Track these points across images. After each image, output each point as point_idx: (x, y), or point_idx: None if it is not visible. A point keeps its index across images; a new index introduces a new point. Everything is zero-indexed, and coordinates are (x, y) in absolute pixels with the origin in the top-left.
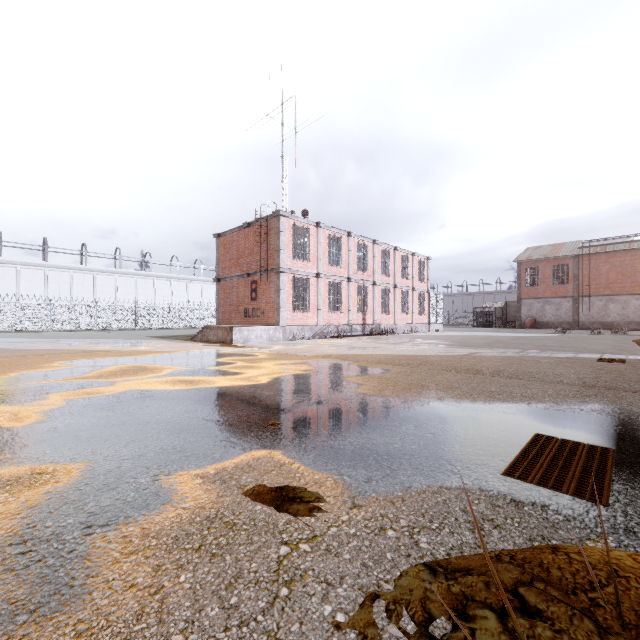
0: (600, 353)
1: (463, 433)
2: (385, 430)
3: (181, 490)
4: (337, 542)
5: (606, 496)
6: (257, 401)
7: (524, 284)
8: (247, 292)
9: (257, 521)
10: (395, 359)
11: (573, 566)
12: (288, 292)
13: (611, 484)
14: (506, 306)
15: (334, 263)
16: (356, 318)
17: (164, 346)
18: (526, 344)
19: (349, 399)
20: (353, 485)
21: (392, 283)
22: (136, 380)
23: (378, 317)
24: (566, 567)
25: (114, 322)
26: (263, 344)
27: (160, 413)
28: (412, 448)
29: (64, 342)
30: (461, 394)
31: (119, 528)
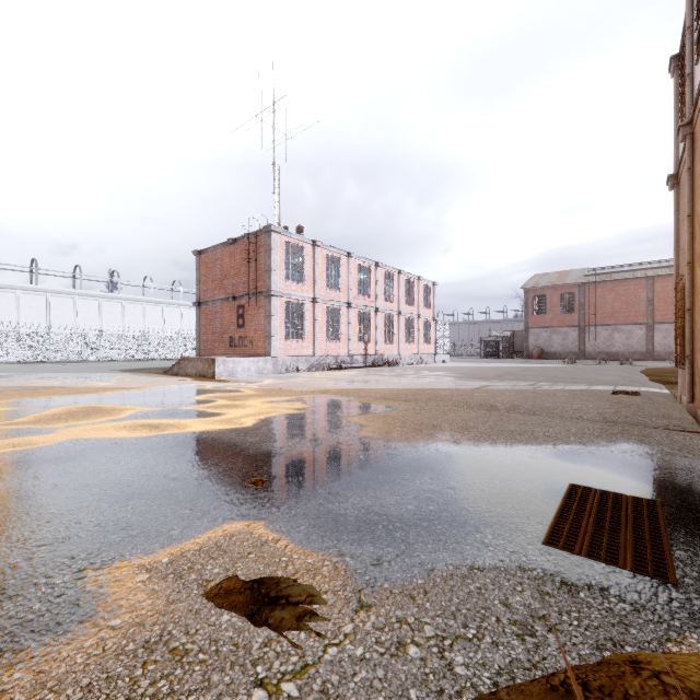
0: (613, 385)
1: (488, 486)
2: (395, 486)
3: (114, 594)
4: (337, 675)
5: (672, 570)
6: (238, 450)
7: (531, 312)
8: (233, 318)
9: (221, 644)
10: (401, 394)
11: (672, 699)
12: (280, 318)
13: (671, 550)
14: (513, 335)
15: (333, 286)
16: (357, 348)
17: (131, 381)
18: (537, 376)
19: (351, 445)
20: (358, 571)
21: (396, 310)
22: (85, 425)
23: (381, 347)
24: None
25: (72, 352)
26: (251, 378)
27: (107, 471)
28: (430, 510)
29: (3, 377)
30: (479, 435)
31: None
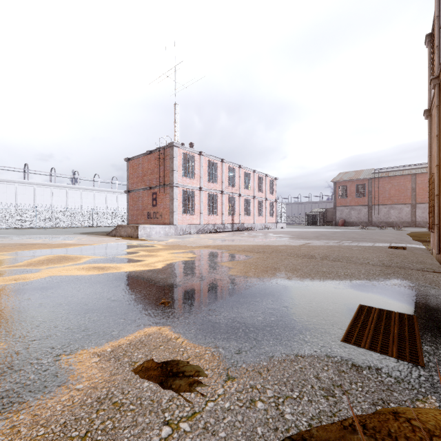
0: (389, 243)
1: (308, 306)
2: (250, 305)
3: (78, 370)
4: (214, 418)
5: (421, 357)
6: (153, 283)
7: (338, 197)
8: (149, 200)
9: (143, 399)
10: (255, 248)
11: (417, 435)
12: (179, 201)
13: (421, 346)
14: (326, 211)
15: (212, 180)
16: (227, 219)
17: (86, 240)
18: (341, 237)
19: (223, 280)
20: (227, 357)
21: (252, 195)
22: (58, 267)
23: (242, 218)
24: (411, 436)
25: (50, 222)
26: (161, 238)
27: (73, 295)
28: (272, 320)
29: (7, 237)
30: (303, 274)
31: (10, 416)
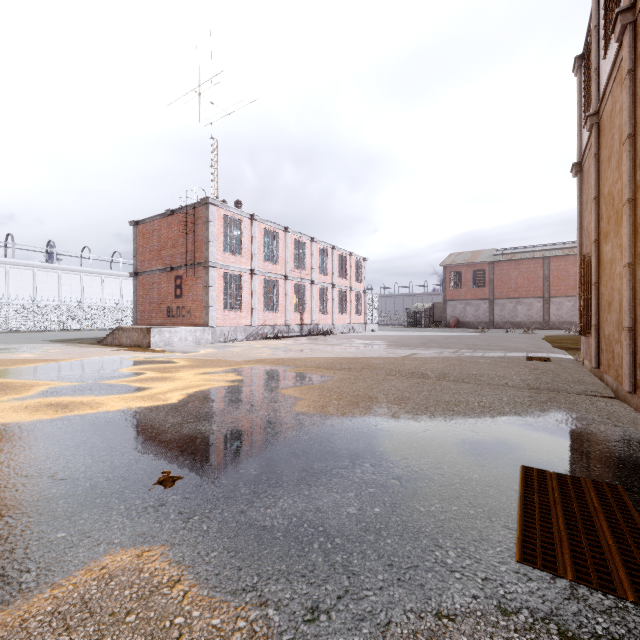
0: (524, 351)
1: (437, 473)
2: (333, 478)
3: None
4: None
5: None
6: (153, 435)
7: (449, 287)
8: (170, 288)
9: None
10: (336, 363)
11: None
12: (218, 289)
13: None
14: (433, 307)
15: (270, 259)
16: (294, 318)
17: (57, 352)
18: (457, 343)
19: (284, 423)
20: (285, 637)
21: (330, 282)
22: None
23: (316, 317)
24: None
25: (2, 322)
26: (188, 347)
27: None
28: (376, 513)
29: None
30: (416, 407)
31: None
